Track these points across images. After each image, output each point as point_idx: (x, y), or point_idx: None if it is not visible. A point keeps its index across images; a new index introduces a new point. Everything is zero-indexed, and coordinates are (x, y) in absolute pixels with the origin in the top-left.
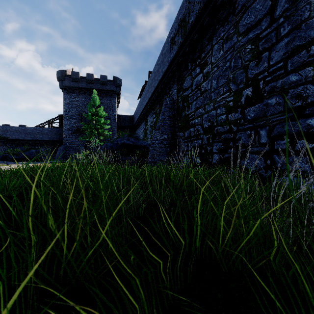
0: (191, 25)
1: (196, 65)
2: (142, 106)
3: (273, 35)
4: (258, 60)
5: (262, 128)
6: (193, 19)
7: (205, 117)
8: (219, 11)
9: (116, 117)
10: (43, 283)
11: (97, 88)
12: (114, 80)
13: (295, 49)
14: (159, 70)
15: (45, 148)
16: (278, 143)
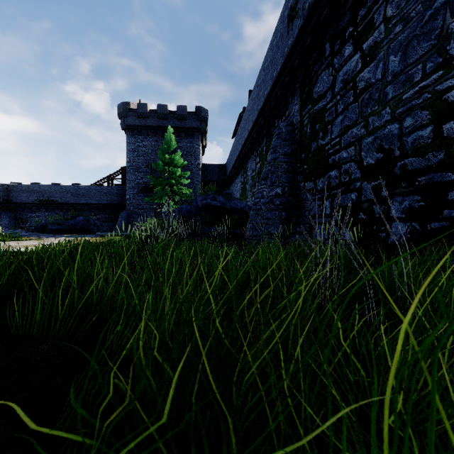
0: None
1: (344, 40)
2: (238, 147)
3: None
4: None
5: None
6: None
7: (367, 143)
8: None
9: (200, 167)
10: None
11: (172, 125)
12: (196, 111)
13: None
14: (266, 79)
15: (103, 215)
16: None
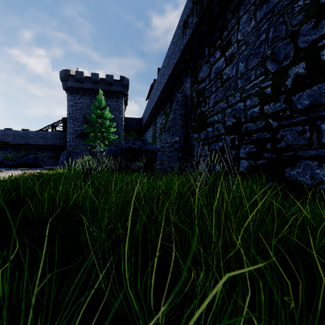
0: None
1: (215, 48)
2: (151, 107)
3: None
4: (317, 19)
5: None
6: None
7: (228, 112)
8: None
9: (123, 119)
10: None
11: (103, 89)
12: (120, 80)
13: None
14: (169, 63)
15: (48, 153)
16: None
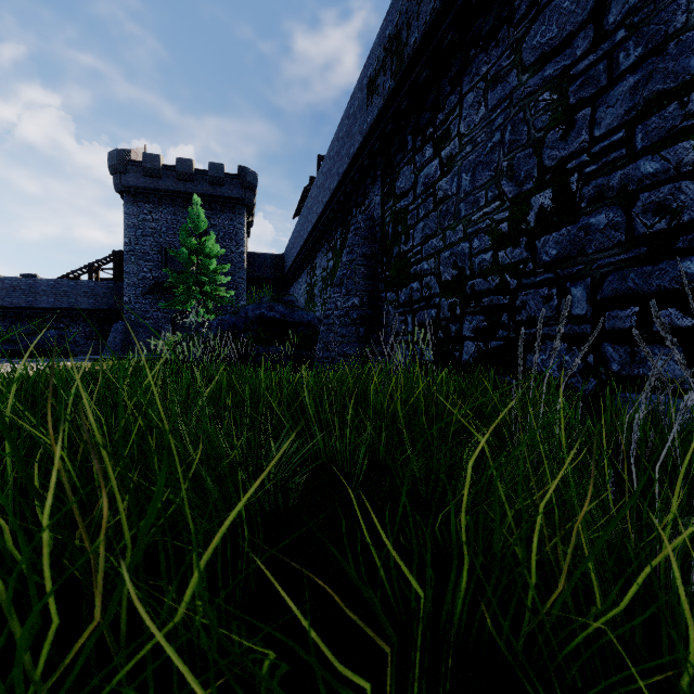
0: (413, 48)
1: (425, 139)
2: (303, 234)
3: (602, 68)
4: (566, 127)
5: (575, 281)
6: (417, 35)
7: (445, 257)
8: (476, 16)
9: (245, 257)
10: None
11: (201, 192)
12: (239, 174)
13: (652, 100)
14: (341, 153)
15: (81, 327)
16: (613, 315)
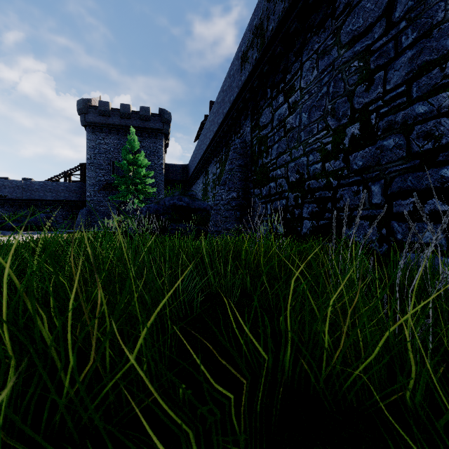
0: (271, 33)
1: (278, 91)
2: (201, 152)
3: (391, 46)
4: (368, 83)
5: (374, 182)
6: (273, 25)
7: (291, 167)
8: (311, 12)
9: (163, 166)
10: (16, 444)
11: (136, 125)
12: (160, 113)
13: (423, 66)
14: (225, 100)
15: (60, 211)
16: (398, 203)
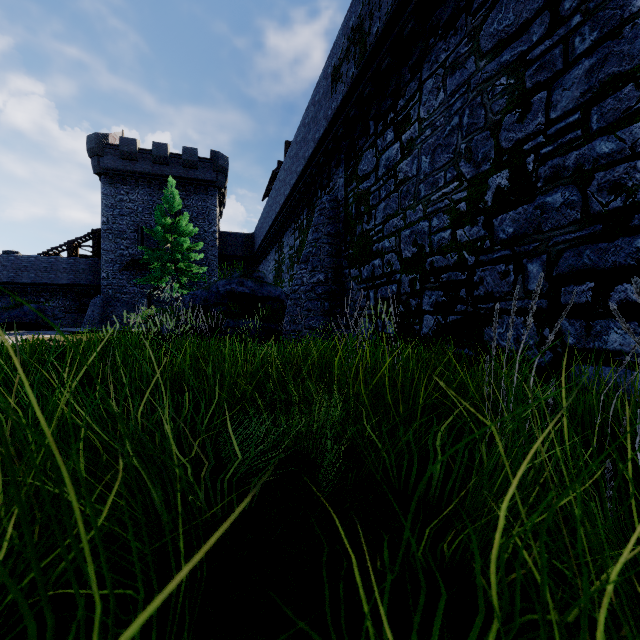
0: (375, 38)
1: (386, 124)
2: (272, 214)
3: (558, 53)
4: (523, 110)
5: (532, 258)
6: (379, 25)
7: (405, 236)
8: (435, 6)
9: (217, 236)
10: None
11: (176, 175)
12: (212, 158)
13: (607, 82)
14: (307, 138)
15: (61, 301)
16: (569, 290)
